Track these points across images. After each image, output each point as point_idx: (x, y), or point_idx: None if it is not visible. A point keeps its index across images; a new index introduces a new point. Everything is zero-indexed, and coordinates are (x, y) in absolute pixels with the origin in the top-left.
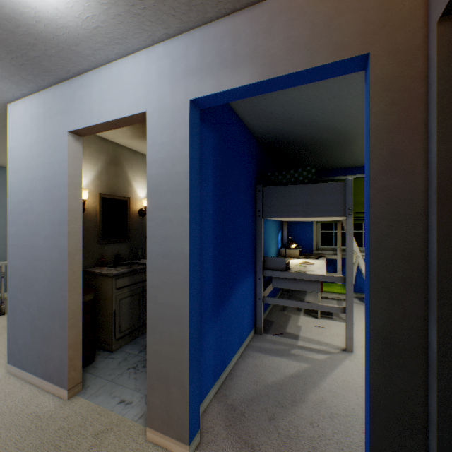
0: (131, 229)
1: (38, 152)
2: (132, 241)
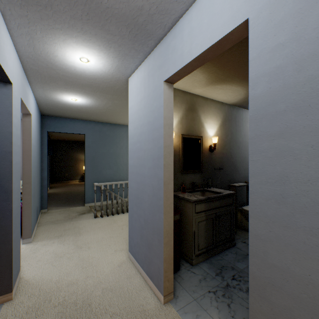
0: (203, 162)
1: (144, 105)
2: (203, 172)
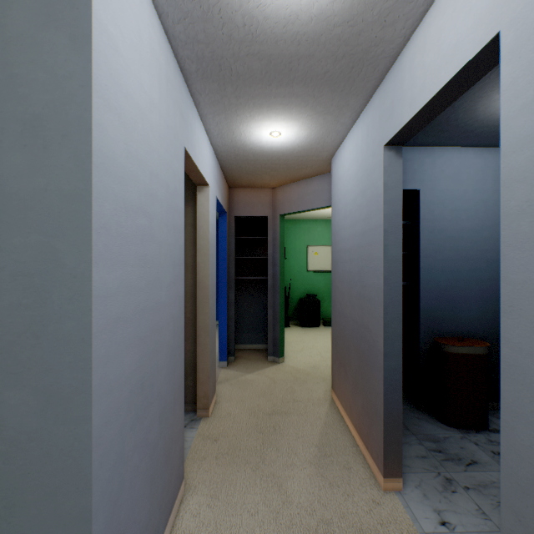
0: None
1: (160, 132)
2: None
